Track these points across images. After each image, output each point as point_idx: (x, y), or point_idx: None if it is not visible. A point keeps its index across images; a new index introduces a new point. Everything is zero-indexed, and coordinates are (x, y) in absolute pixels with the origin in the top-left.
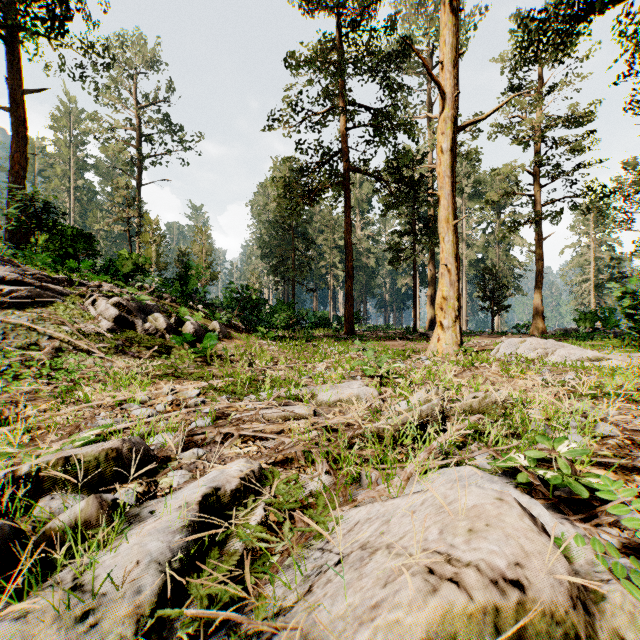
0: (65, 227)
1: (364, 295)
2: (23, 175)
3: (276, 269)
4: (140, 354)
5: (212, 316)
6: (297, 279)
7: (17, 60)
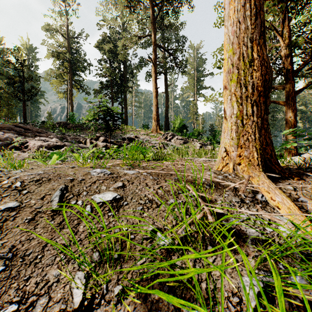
0: (182, 124)
1: None
2: (168, 110)
3: None
4: None
5: None
6: None
7: (166, 78)
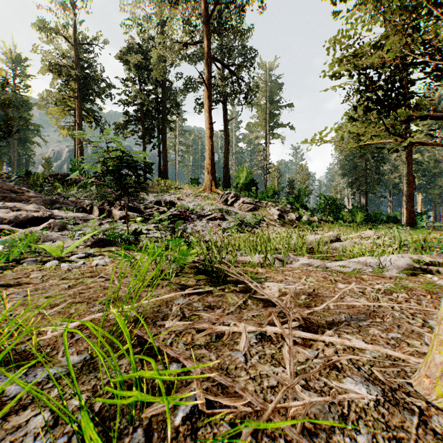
0: (249, 179)
1: (442, 197)
2: (228, 157)
3: (352, 184)
4: (289, 227)
5: (312, 215)
6: (369, 190)
7: (226, 109)
